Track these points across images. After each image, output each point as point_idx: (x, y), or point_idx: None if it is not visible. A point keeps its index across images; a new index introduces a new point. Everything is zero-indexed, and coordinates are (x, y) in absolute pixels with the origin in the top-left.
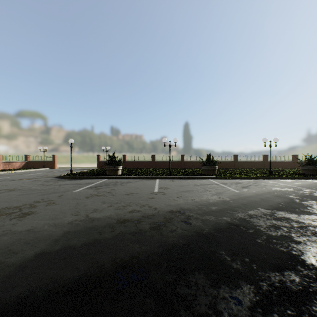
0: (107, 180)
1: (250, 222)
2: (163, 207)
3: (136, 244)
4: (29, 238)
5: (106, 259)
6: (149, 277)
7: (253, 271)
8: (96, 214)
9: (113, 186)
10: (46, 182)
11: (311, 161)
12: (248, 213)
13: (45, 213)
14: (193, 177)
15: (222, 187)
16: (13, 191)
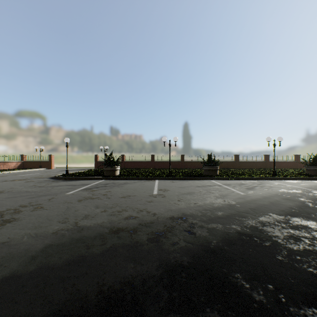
0: (104, 180)
1: (264, 232)
2: (162, 212)
3: (130, 264)
4: (0, 254)
5: (90, 287)
6: (145, 316)
7: (283, 305)
8: (86, 221)
9: (109, 188)
10: (39, 183)
11: (316, 161)
12: (260, 219)
13: (29, 220)
14: (194, 177)
15: (225, 189)
16: (0, 193)
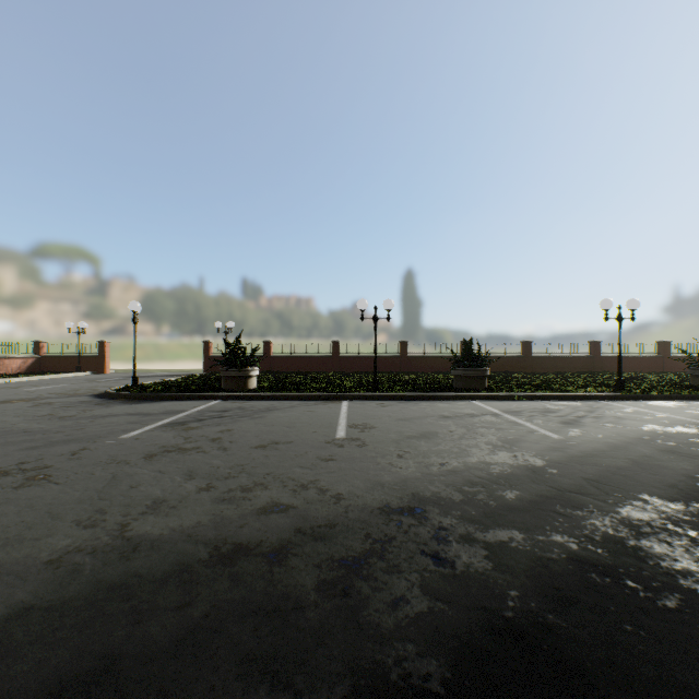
0: (220, 402)
1: (646, 557)
2: (360, 491)
3: (258, 690)
4: None
5: None
6: None
7: None
8: (153, 520)
9: (229, 421)
10: (65, 408)
11: None
12: (622, 515)
13: None
14: (433, 394)
15: (511, 425)
16: None
